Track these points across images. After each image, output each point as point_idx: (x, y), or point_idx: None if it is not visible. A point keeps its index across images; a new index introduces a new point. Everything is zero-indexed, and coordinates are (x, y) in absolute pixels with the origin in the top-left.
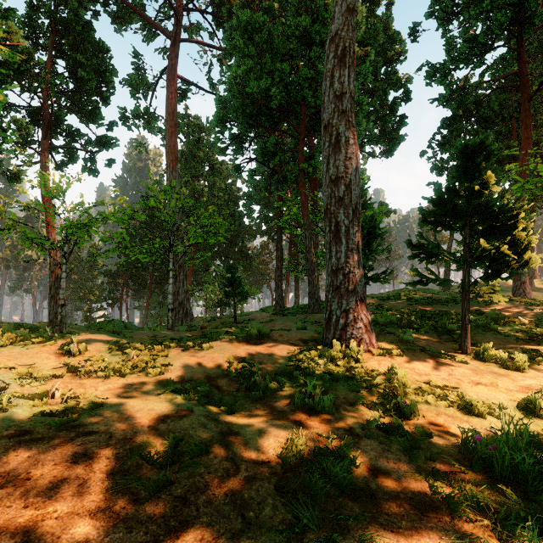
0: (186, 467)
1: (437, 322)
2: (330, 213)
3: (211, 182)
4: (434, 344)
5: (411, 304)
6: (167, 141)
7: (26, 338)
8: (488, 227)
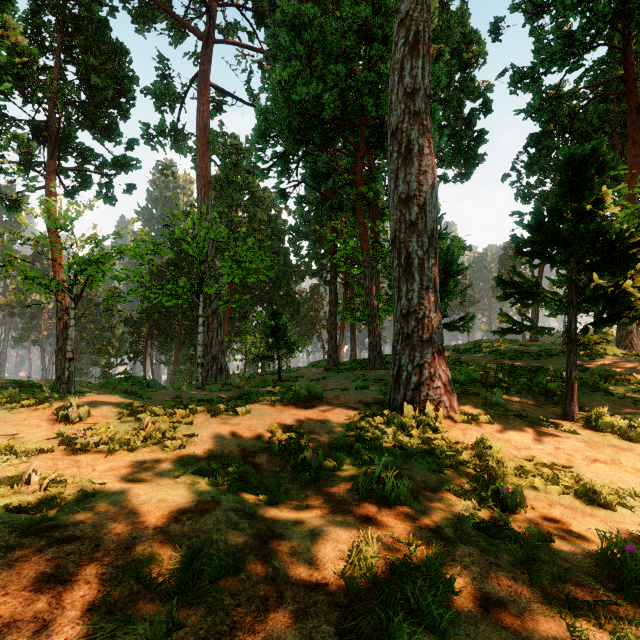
0: (203, 598)
1: (531, 381)
2: (399, 242)
3: (251, 213)
4: (530, 407)
5: (495, 357)
6: (198, 162)
7: (14, 400)
8: (601, 259)
